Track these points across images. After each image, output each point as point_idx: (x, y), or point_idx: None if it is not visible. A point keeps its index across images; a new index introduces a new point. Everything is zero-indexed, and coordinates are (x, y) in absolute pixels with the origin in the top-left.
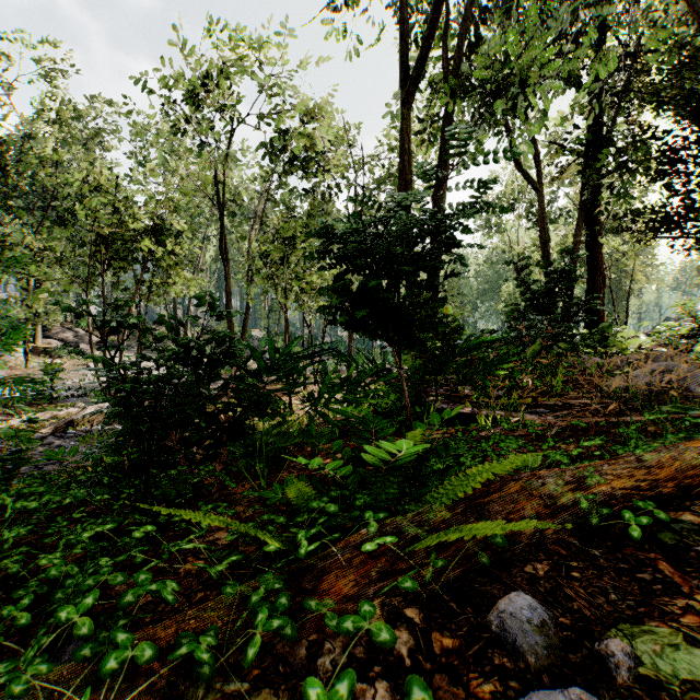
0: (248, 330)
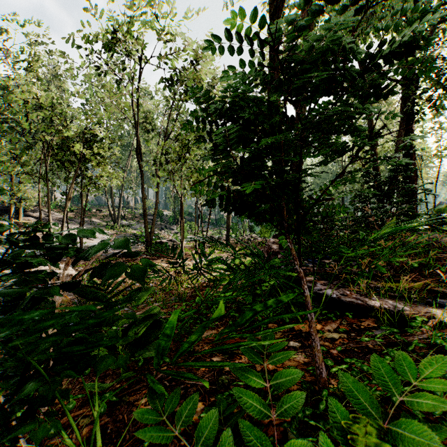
0: (161, 211)
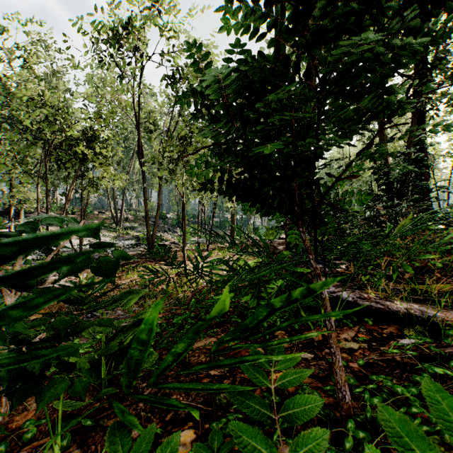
0: (164, 213)
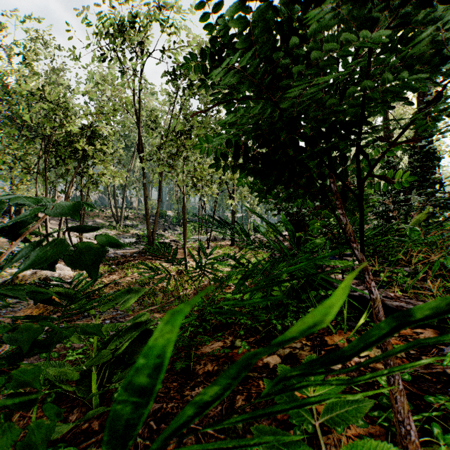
0: (165, 211)
